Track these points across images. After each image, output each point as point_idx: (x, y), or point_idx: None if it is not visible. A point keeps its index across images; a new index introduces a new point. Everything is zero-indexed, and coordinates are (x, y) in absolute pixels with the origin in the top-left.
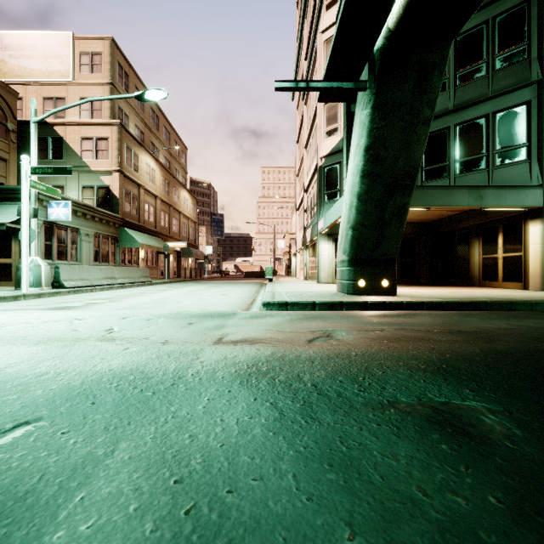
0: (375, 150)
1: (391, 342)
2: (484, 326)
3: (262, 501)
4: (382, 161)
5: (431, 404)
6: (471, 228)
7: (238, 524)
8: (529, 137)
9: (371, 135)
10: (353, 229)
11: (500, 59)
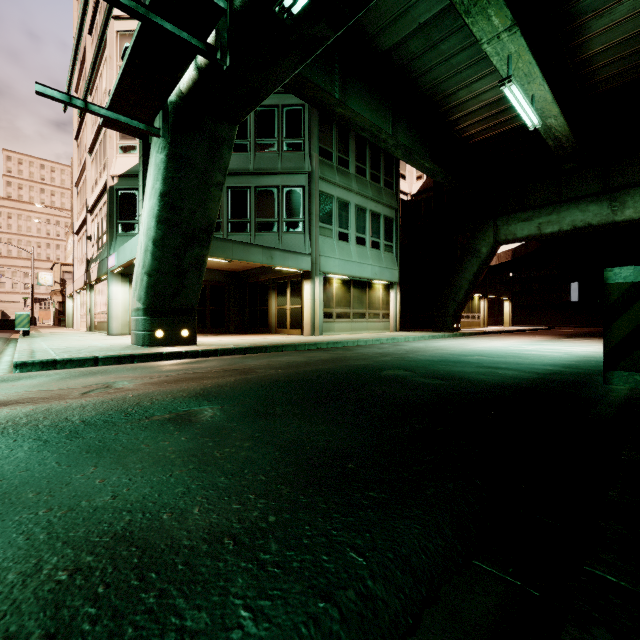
0: (171, 198)
1: (170, 383)
2: (251, 364)
3: (29, 476)
4: (179, 210)
5: (177, 412)
6: (269, 281)
7: (10, 487)
8: (305, 214)
9: (166, 183)
10: (149, 276)
11: (287, 143)
